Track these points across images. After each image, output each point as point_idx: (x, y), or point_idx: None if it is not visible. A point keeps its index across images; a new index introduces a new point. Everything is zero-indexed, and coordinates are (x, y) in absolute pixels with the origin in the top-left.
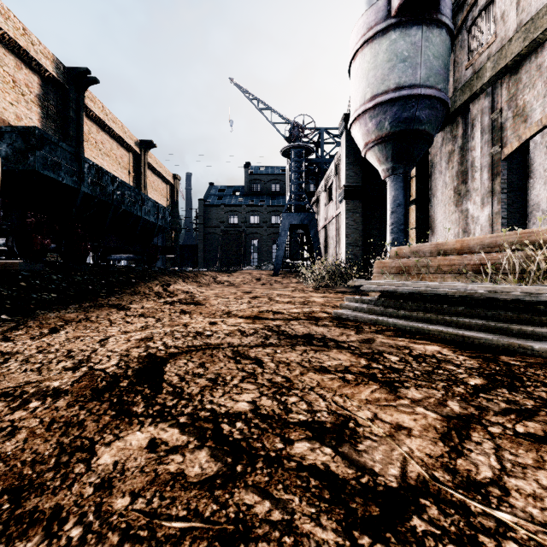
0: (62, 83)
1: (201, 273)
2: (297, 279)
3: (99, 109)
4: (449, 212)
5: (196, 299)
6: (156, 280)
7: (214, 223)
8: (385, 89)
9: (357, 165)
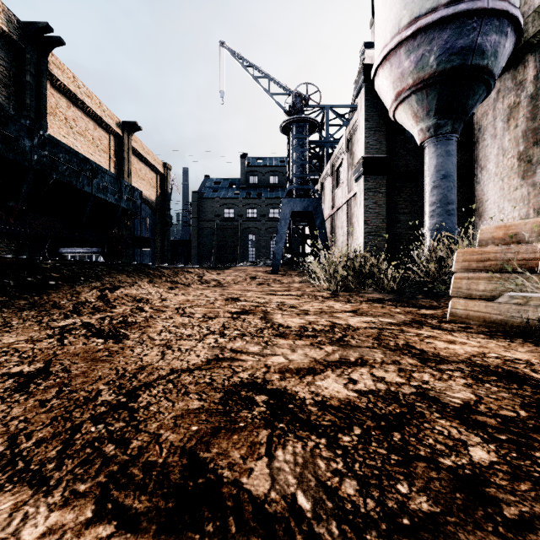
0: (16, 40)
1: (184, 270)
2: (301, 277)
3: (69, 80)
4: (511, 187)
5: (132, 318)
6: (98, 281)
7: (209, 217)
8: (431, 6)
9: (380, 131)
